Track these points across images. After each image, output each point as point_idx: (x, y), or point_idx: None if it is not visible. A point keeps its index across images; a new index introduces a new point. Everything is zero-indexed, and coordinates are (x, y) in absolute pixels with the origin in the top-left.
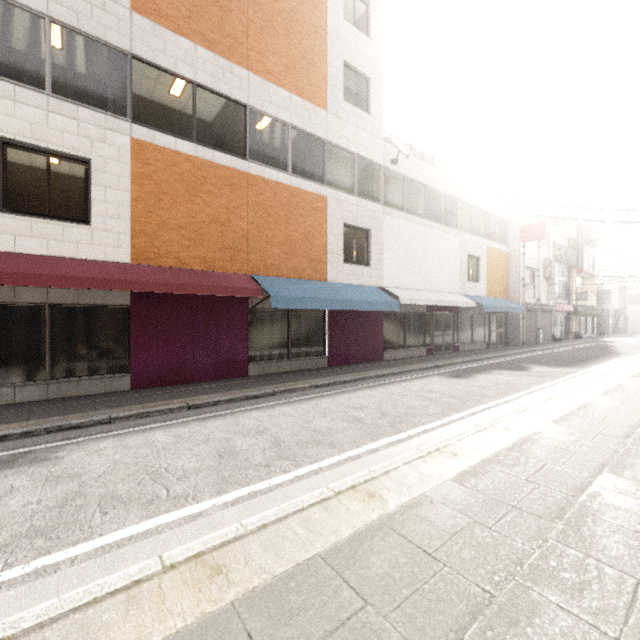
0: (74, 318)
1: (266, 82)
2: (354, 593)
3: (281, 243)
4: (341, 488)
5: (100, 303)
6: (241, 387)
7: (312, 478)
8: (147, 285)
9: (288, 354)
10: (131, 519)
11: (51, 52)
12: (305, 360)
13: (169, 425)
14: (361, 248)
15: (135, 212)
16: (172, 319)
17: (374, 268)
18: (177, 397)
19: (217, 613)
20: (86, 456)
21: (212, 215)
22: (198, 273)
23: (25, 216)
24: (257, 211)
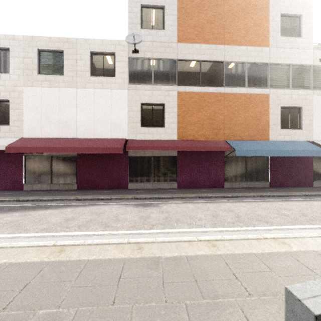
0: (159, 161)
1: (233, 46)
2: (267, 267)
3: (241, 123)
4: (267, 237)
5: (167, 155)
6: (221, 192)
7: (254, 232)
8: (183, 148)
9: (245, 179)
10: (185, 227)
11: (153, 70)
12: (255, 182)
13: (192, 202)
14: (294, 119)
15: (178, 120)
16: (191, 161)
17: (305, 130)
18: (194, 193)
19: (215, 255)
20: (168, 207)
21: (207, 115)
22: (202, 141)
23: (147, 127)
24: (228, 110)
